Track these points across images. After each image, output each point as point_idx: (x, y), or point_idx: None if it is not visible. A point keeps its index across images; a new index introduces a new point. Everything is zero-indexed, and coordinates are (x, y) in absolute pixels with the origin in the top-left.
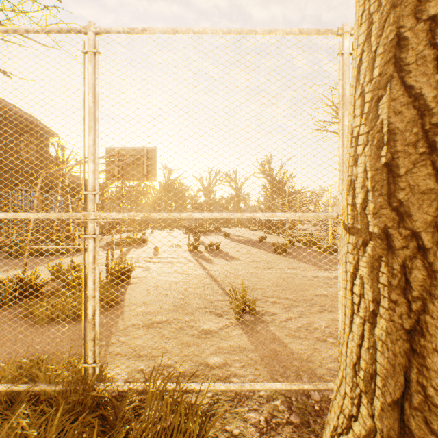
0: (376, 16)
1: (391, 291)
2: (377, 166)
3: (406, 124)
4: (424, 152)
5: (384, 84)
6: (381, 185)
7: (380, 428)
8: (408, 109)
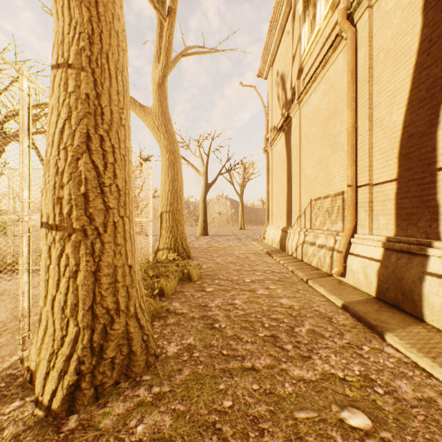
0: (75, 112)
1: (87, 256)
2: (79, 194)
3: (93, 178)
4: (100, 192)
5: (82, 153)
6: (82, 204)
7: (83, 325)
8: (93, 171)
